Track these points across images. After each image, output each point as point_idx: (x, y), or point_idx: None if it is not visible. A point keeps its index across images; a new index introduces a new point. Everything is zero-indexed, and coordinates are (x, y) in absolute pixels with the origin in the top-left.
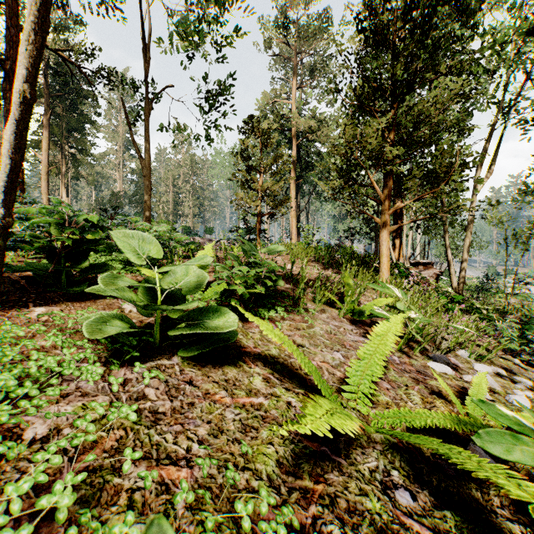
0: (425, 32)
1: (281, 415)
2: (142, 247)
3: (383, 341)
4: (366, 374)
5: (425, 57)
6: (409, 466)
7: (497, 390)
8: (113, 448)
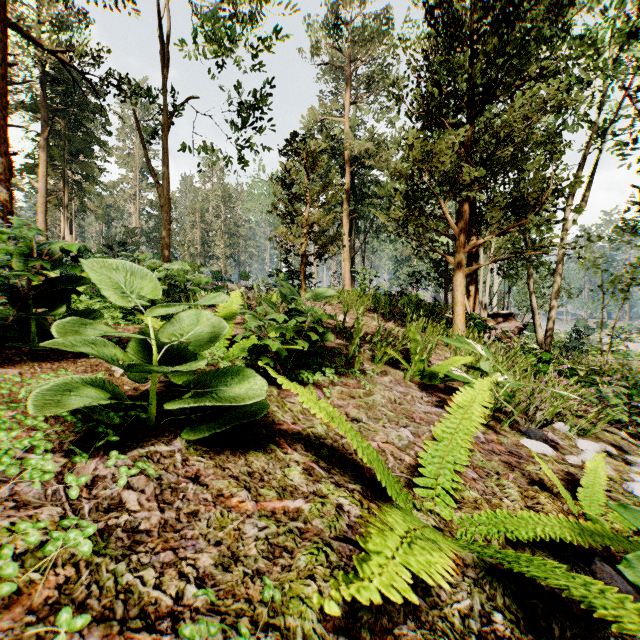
0: (512, 22)
1: (328, 527)
2: (129, 283)
3: (468, 415)
4: (447, 461)
5: (512, 52)
6: (516, 603)
7: (610, 476)
8: (49, 603)
